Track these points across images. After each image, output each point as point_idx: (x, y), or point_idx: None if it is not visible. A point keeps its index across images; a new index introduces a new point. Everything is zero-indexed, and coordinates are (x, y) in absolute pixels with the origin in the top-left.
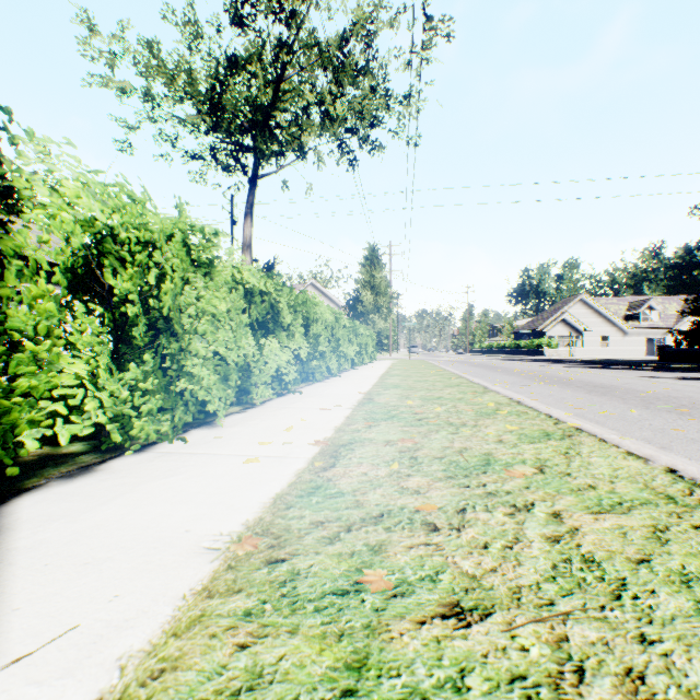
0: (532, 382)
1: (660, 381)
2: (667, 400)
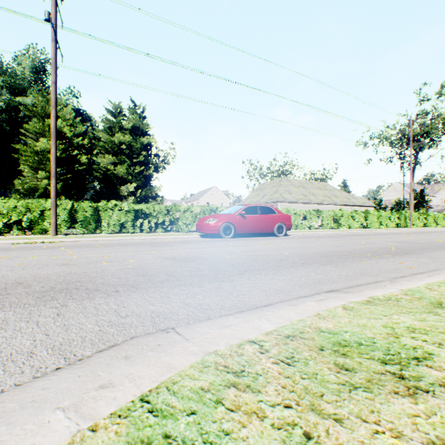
0: None
1: None
2: None
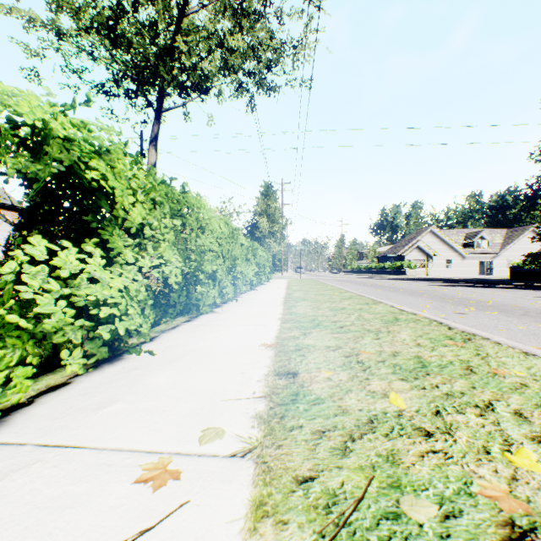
0: (455, 306)
1: None
2: None
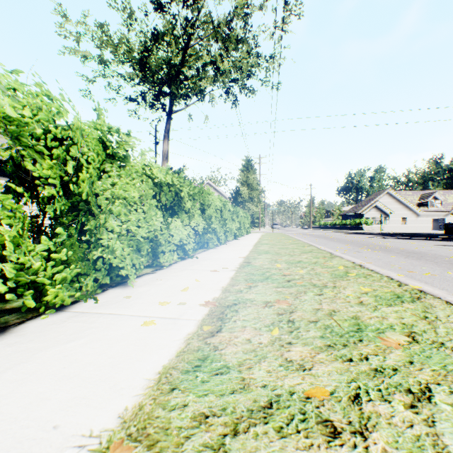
0: (361, 249)
1: None
2: None
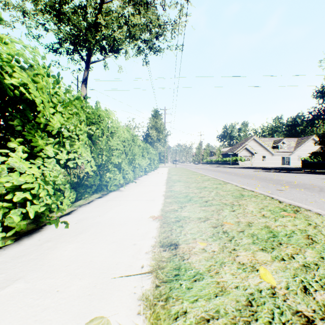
0: (275, 185)
1: None
2: None
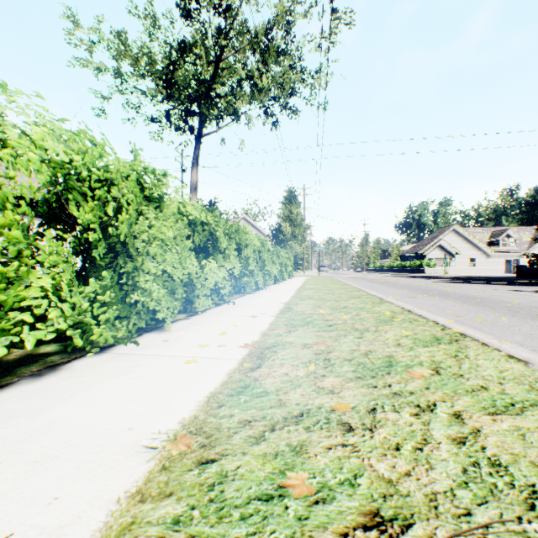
0: (417, 294)
1: (520, 293)
2: (529, 310)
